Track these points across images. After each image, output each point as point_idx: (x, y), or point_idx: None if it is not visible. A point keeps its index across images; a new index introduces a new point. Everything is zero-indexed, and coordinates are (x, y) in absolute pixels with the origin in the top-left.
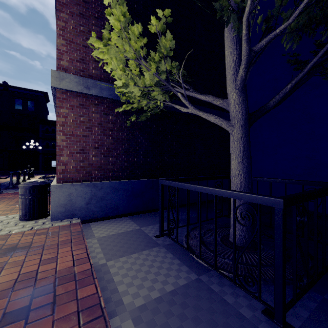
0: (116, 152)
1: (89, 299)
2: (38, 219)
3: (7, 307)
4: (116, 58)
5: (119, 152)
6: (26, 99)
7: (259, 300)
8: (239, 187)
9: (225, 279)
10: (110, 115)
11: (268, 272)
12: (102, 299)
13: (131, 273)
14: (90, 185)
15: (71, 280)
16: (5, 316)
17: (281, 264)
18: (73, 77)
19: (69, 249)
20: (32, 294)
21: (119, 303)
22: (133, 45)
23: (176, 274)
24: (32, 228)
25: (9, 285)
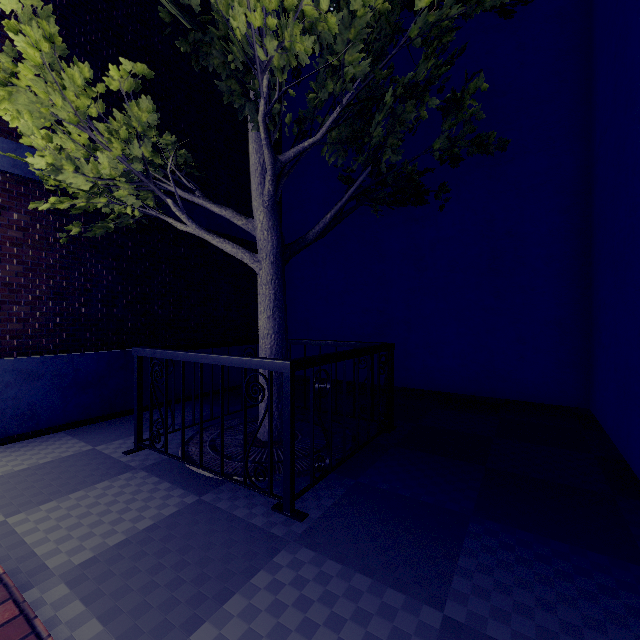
0: (30, 295)
1: None
2: None
3: None
4: (30, 114)
5: (41, 294)
6: None
7: (269, 495)
8: (268, 355)
9: (242, 491)
10: (14, 210)
11: (296, 465)
12: None
13: (69, 522)
14: None
15: None
16: None
17: (288, 440)
18: None
19: None
20: None
21: (38, 571)
22: (72, 100)
23: (161, 503)
24: None
25: None
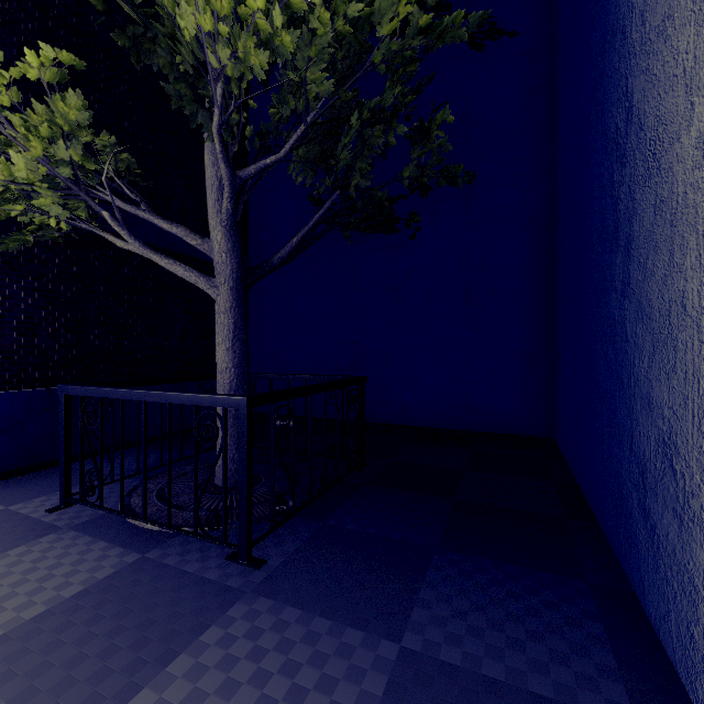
0: None
1: None
2: None
3: None
4: None
5: None
6: None
7: (224, 544)
8: (227, 391)
9: (194, 544)
10: None
11: (258, 510)
12: None
13: None
14: None
15: None
16: None
17: (245, 482)
18: None
19: None
20: None
21: None
22: None
23: (94, 565)
24: None
25: None
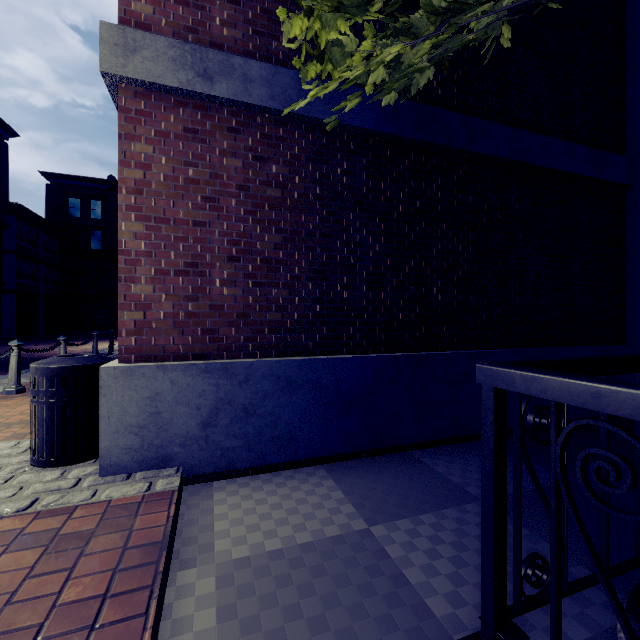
0: (289, 274)
1: None
2: (75, 462)
3: None
4: None
5: (299, 272)
6: None
7: None
8: None
9: None
10: (272, 161)
11: None
12: None
13: None
14: (215, 371)
15: None
16: None
17: None
18: (164, 43)
19: None
20: None
21: None
22: None
23: None
24: (31, 505)
25: None
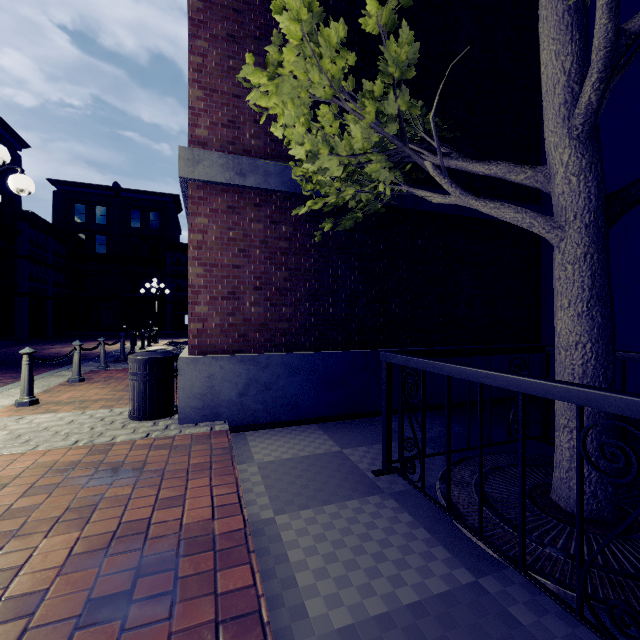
0: (293, 297)
1: (239, 595)
2: (159, 418)
3: (96, 586)
4: (292, 102)
5: (300, 296)
6: (147, 209)
7: None
8: (578, 375)
9: (546, 596)
10: (283, 223)
11: None
12: (264, 602)
13: (324, 547)
14: (247, 360)
15: (207, 547)
16: (91, 604)
17: None
18: (216, 156)
19: (207, 483)
20: (138, 567)
21: (298, 613)
22: (327, 69)
23: (422, 564)
24: (148, 436)
25: (103, 542)
